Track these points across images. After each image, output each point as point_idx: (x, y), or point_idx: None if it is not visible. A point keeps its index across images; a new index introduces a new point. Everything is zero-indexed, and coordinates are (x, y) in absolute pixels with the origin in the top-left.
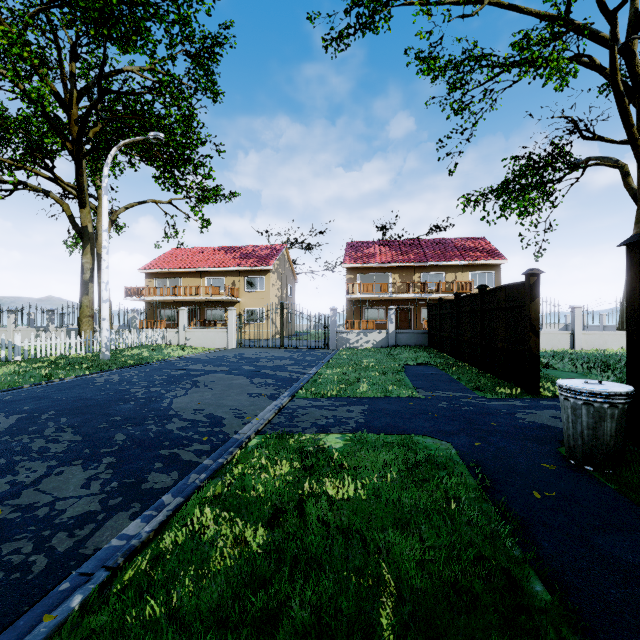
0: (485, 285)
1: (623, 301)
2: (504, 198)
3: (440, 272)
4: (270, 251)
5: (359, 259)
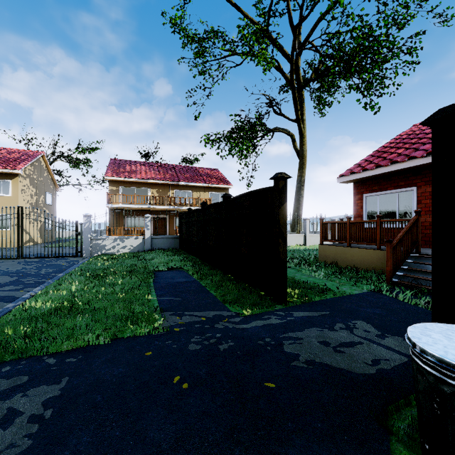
0: (229, 194)
1: (293, 216)
2: (231, 142)
3: (189, 190)
4: (21, 155)
5: (121, 173)
